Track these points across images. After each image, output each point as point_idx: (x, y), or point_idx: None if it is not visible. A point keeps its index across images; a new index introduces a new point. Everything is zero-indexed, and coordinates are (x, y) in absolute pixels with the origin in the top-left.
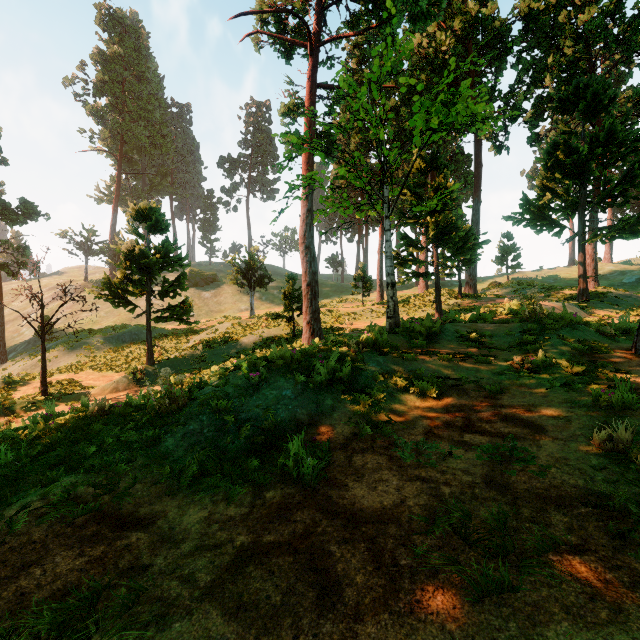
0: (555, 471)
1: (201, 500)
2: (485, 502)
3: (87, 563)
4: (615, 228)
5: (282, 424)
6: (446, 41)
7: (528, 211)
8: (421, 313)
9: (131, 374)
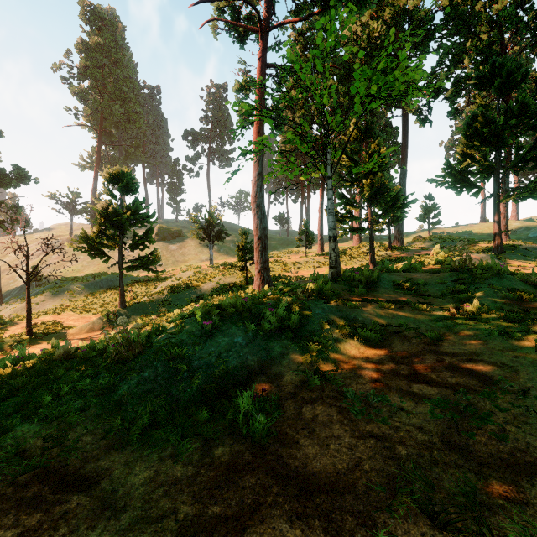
0: (516, 431)
1: (149, 456)
2: (447, 468)
3: (19, 536)
4: (527, 189)
5: (233, 371)
6: (378, 28)
7: (450, 174)
8: (356, 263)
9: (105, 316)
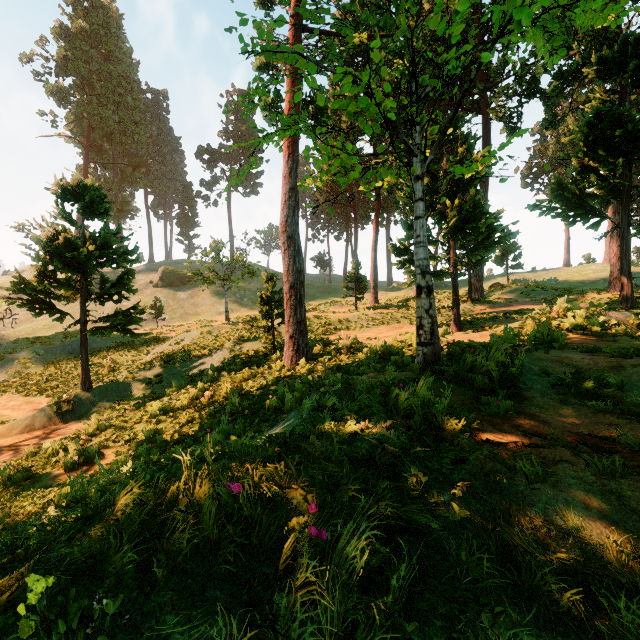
0: None
1: None
2: None
3: None
4: None
5: None
6: None
7: (560, 198)
8: None
9: (54, 405)
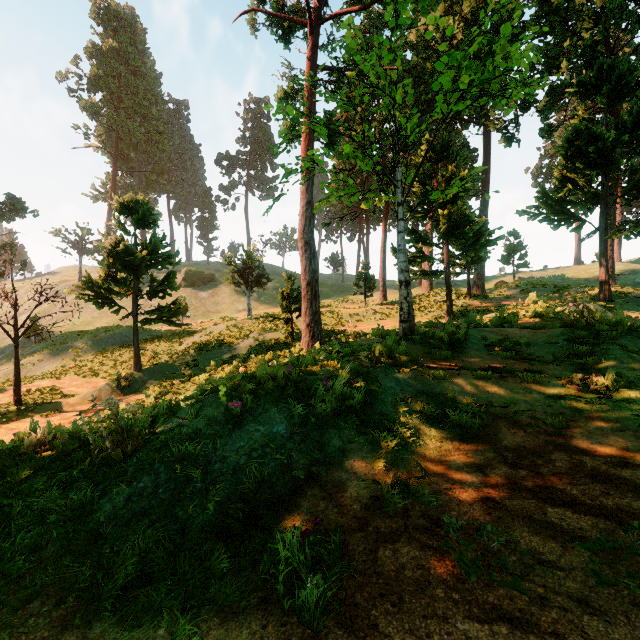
0: None
1: None
2: None
3: None
4: None
5: (271, 479)
6: (455, 25)
7: (545, 205)
8: (428, 314)
9: (115, 381)
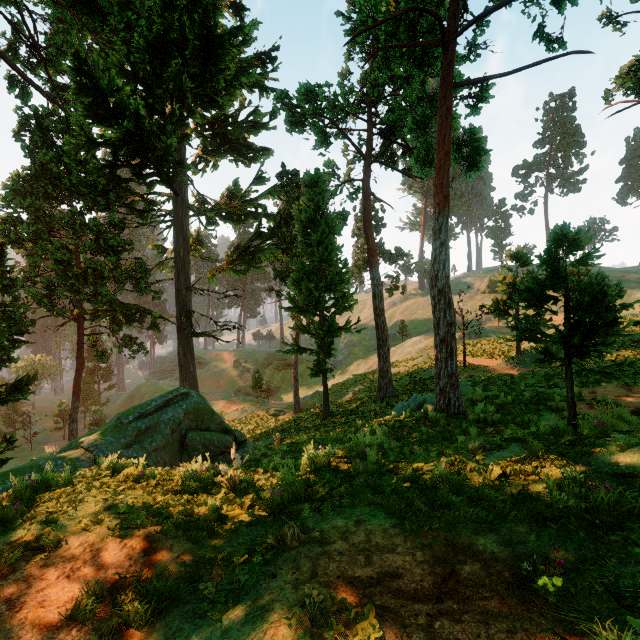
0: None
1: None
2: None
3: None
4: None
5: None
6: None
7: None
8: None
9: (511, 359)
